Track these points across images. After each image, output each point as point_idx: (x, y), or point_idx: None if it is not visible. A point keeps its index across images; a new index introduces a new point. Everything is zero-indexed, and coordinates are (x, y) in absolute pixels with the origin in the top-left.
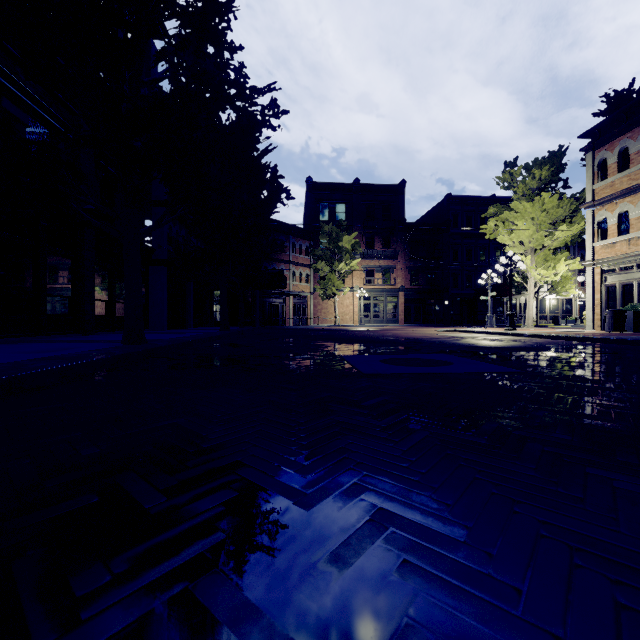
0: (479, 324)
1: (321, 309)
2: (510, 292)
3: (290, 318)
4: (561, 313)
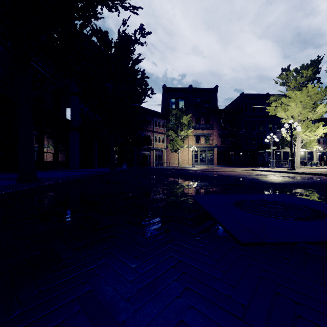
0: (259, 166)
1: (171, 157)
2: (291, 146)
3: (153, 162)
4: (307, 159)
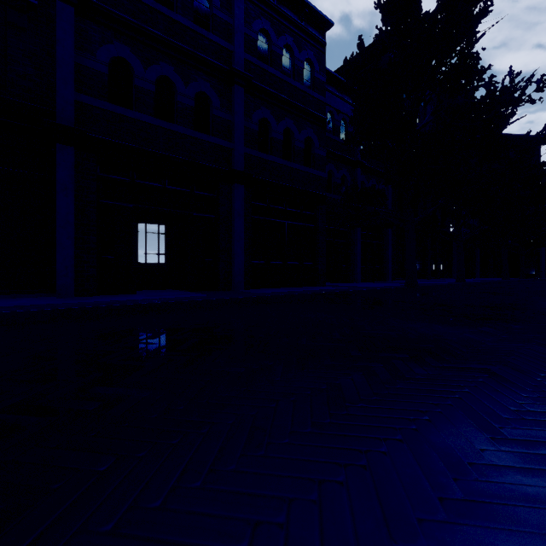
0: None
1: None
2: None
3: None
4: None
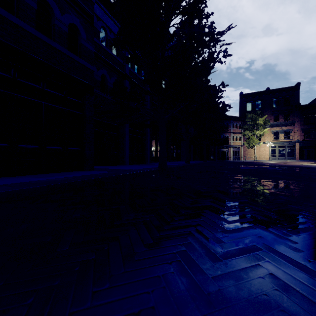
0: None
1: (247, 153)
2: None
3: (231, 157)
4: None
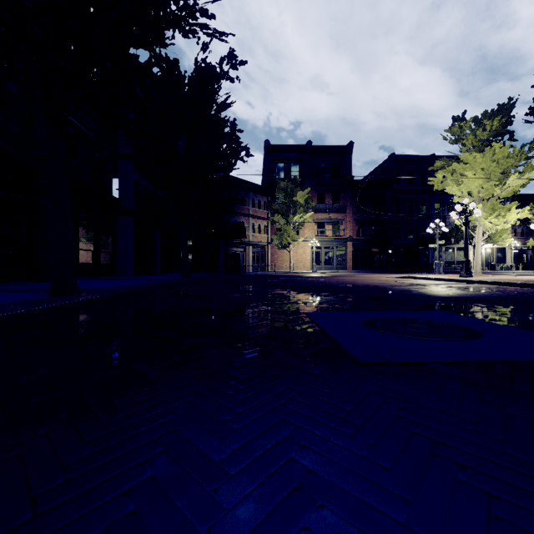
0: (420, 271)
1: (277, 257)
2: (465, 239)
3: (250, 265)
4: (496, 261)
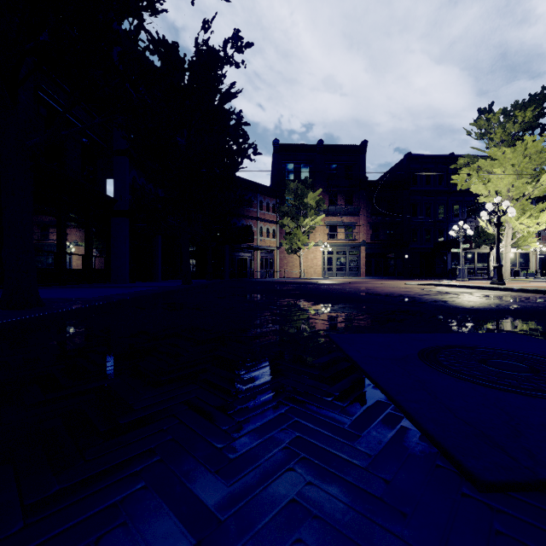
0: (438, 277)
1: (287, 263)
2: (498, 242)
3: (257, 271)
4: (519, 266)
